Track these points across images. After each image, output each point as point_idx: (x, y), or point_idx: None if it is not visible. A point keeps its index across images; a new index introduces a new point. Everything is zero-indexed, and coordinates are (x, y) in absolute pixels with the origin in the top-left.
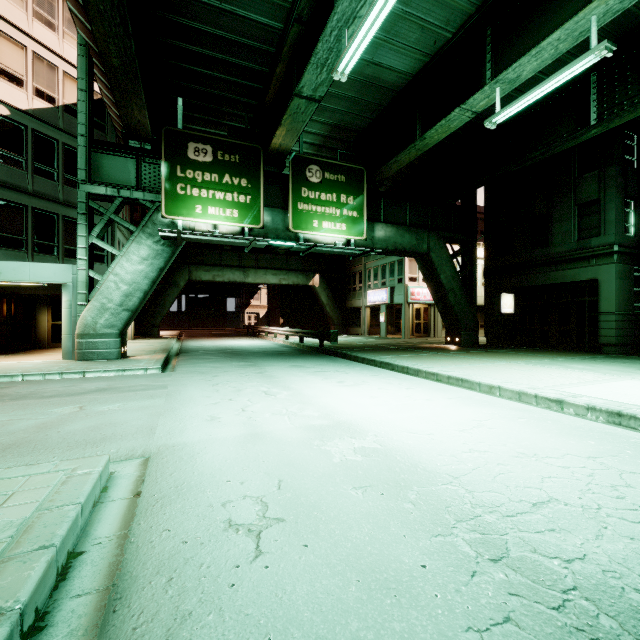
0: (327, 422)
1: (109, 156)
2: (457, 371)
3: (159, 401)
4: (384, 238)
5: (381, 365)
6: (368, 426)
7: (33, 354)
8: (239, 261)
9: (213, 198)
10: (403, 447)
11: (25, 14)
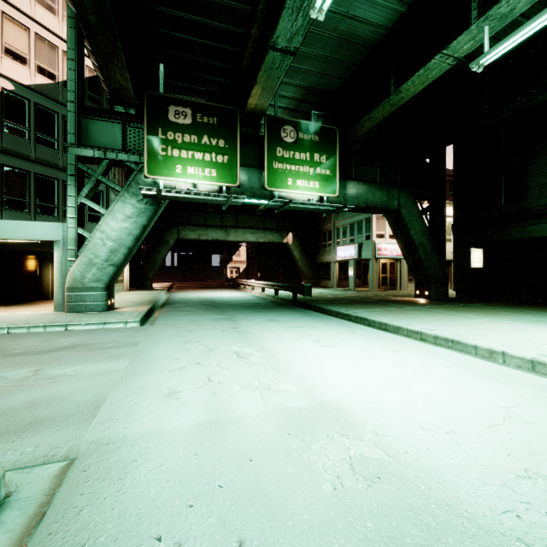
0: (308, 403)
1: (97, 121)
2: (442, 329)
3: (122, 364)
4: (356, 195)
5: (356, 320)
6: (361, 413)
7: (34, 305)
8: (221, 222)
9: (192, 158)
10: (421, 460)
11: None
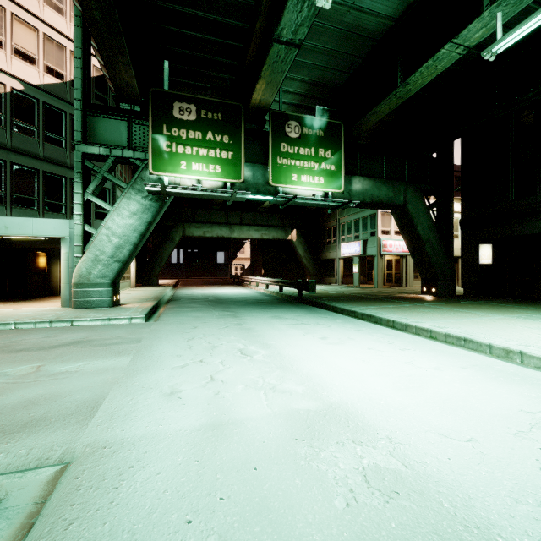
0: (315, 405)
1: (103, 119)
2: (453, 327)
3: (124, 360)
4: (361, 191)
5: (362, 317)
6: (373, 416)
7: (42, 301)
8: (226, 219)
9: (197, 155)
10: (442, 472)
11: (37, 0)
